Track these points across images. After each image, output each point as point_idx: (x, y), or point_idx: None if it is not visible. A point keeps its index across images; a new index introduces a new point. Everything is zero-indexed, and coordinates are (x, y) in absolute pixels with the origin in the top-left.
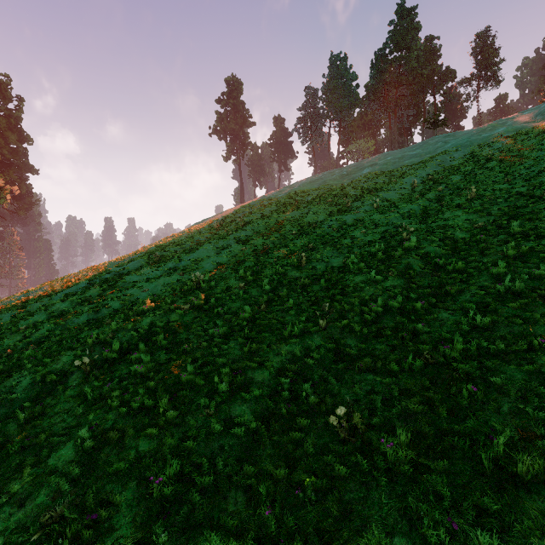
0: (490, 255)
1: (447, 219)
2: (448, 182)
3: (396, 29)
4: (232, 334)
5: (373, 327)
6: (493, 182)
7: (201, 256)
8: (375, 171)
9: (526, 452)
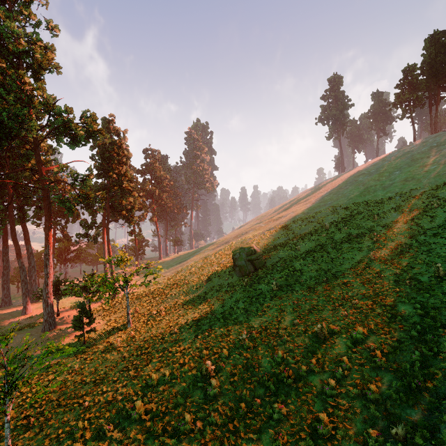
0: None
1: None
2: None
3: None
4: (342, 242)
5: (394, 241)
6: None
7: (323, 216)
8: None
9: (408, 257)
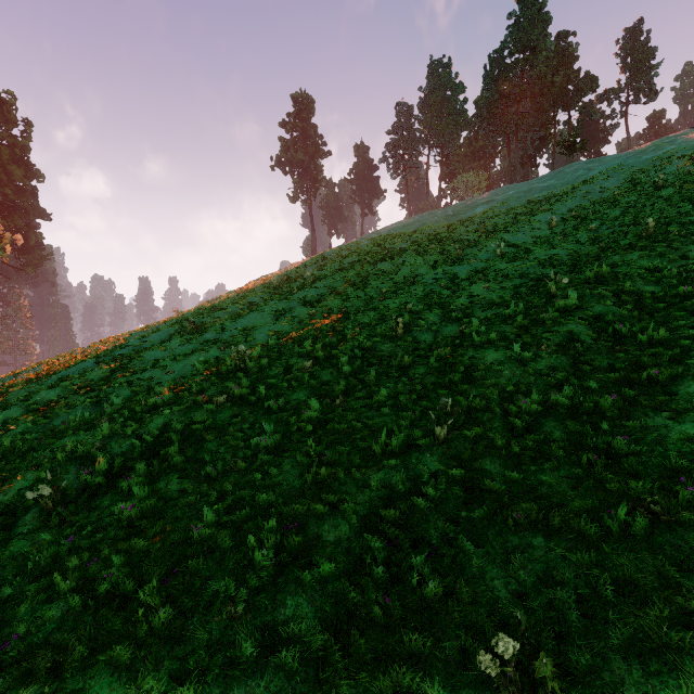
0: None
1: (617, 265)
2: (604, 218)
3: (518, 23)
4: (287, 446)
5: (527, 439)
6: (676, 214)
7: (252, 324)
8: (494, 209)
9: None
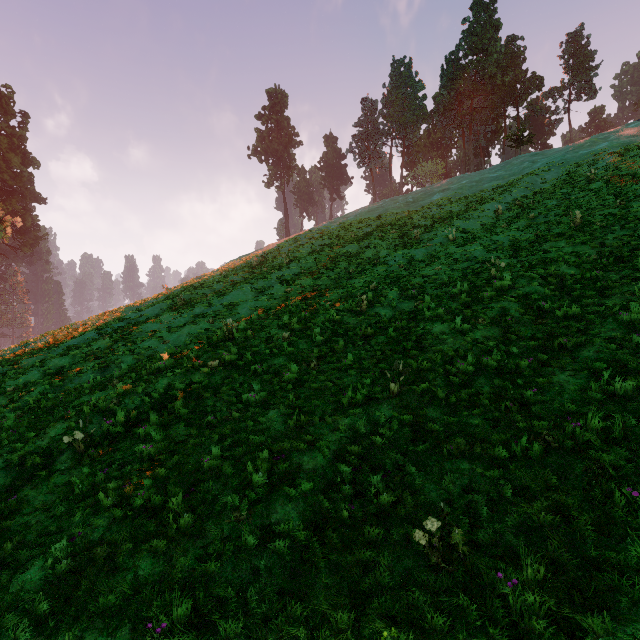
0: (613, 297)
1: (547, 251)
2: (542, 208)
3: (471, 28)
4: (272, 400)
5: (463, 393)
6: (601, 206)
7: (236, 300)
8: (448, 197)
9: None
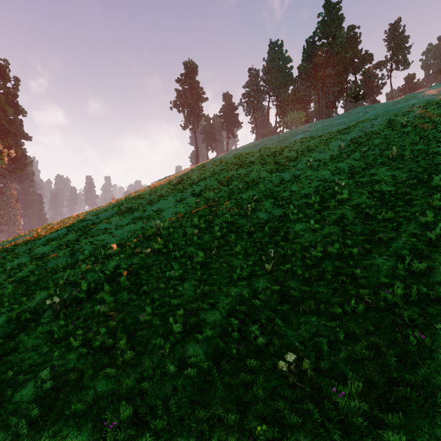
0: (416, 206)
1: (373, 175)
2: (370, 144)
3: (324, 20)
4: (186, 276)
5: (314, 271)
6: (410, 144)
7: (162, 207)
8: (308, 136)
9: None
